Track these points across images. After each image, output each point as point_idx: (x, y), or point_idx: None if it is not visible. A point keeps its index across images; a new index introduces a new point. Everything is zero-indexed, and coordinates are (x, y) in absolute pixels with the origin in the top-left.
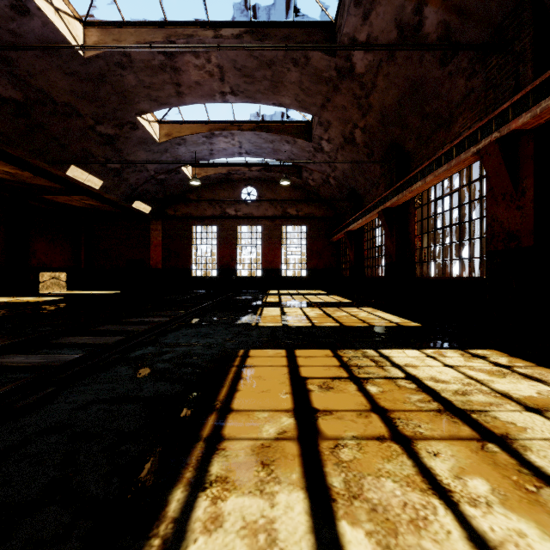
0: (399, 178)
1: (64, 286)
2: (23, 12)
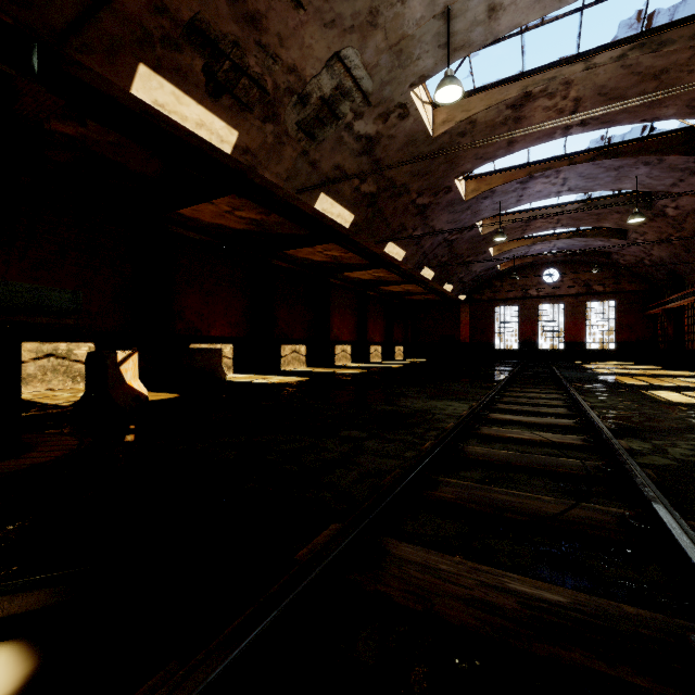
0: None
1: (402, 356)
2: (470, 231)
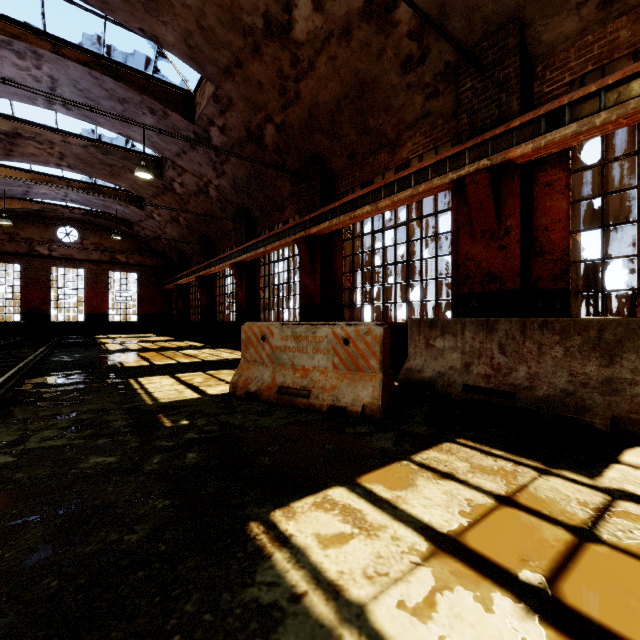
0: (208, 257)
1: None
2: None
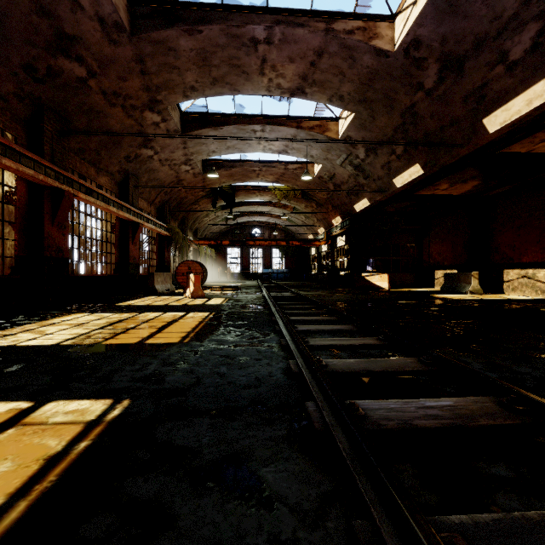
0: None
1: None
2: None
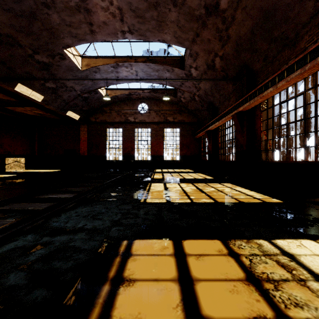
0: (248, 90)
1: (23, 167)
2: None
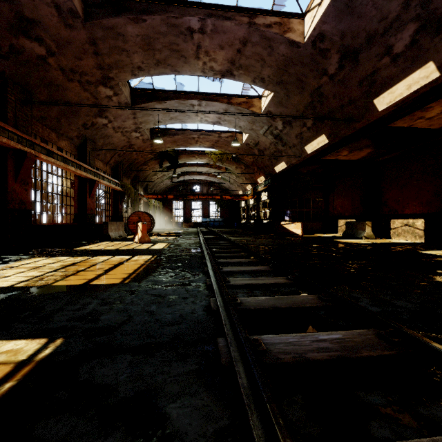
0: None
1: None
2: None
